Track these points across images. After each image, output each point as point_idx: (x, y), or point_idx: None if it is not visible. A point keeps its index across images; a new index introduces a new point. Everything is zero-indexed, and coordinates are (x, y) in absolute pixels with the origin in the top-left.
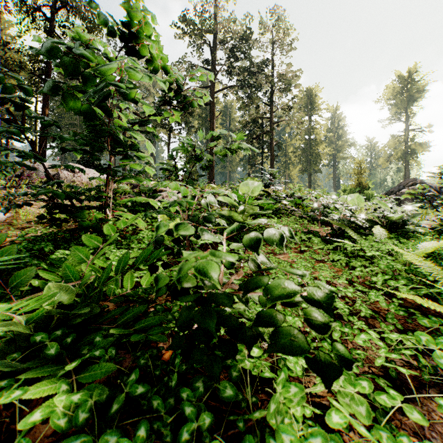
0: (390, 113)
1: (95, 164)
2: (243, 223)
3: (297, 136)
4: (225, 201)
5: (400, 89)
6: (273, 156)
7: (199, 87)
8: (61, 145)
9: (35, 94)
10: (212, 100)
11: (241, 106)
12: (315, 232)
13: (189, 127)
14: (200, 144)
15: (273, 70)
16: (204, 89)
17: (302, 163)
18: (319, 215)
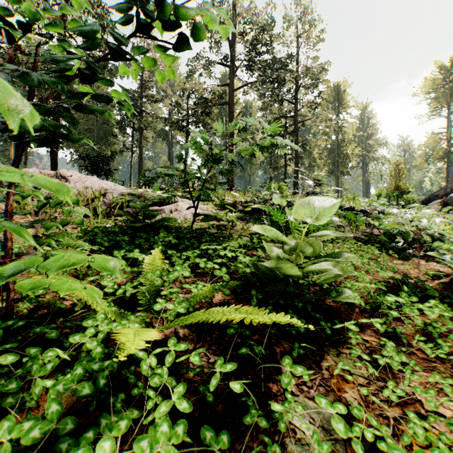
0: (429, 108)
1: (105, 170)
2: (300, 278)
3: (324, 135)
4: (263, 232)
5: (441, 81)
6: (297, 157)
7: (218, 86)
8: (78, 150)
9: (53, 100)
10: (232, 99)
11: (262, 105)
12: (428, 287)
13: (207, 128)
14: (218, 140)
15: (297, 64)
16: (223, 88)
17: (328, 165)
18: (417, 249)
